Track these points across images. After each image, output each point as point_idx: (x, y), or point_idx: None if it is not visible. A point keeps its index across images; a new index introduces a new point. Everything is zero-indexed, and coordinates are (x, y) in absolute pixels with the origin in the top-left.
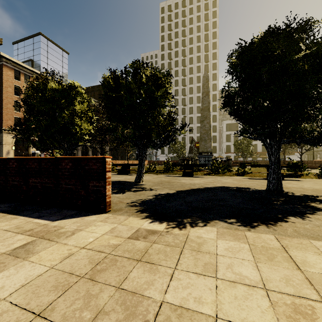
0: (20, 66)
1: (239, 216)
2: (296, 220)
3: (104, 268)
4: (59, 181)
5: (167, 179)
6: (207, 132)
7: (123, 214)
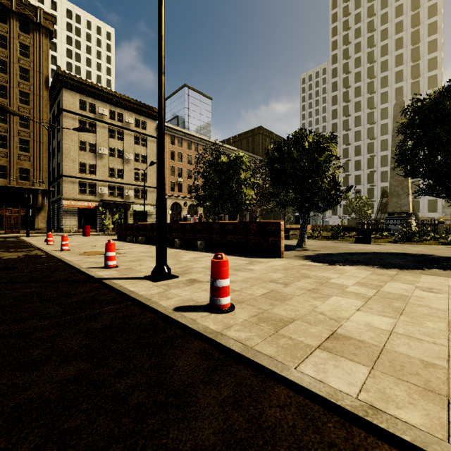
0: (175, 130)
1: (384, 265)
2: (435, 270)
3: (290, 269)
4: (248, 237)
5: (334, 244)
6: (401, 183)
7: (292, 259)
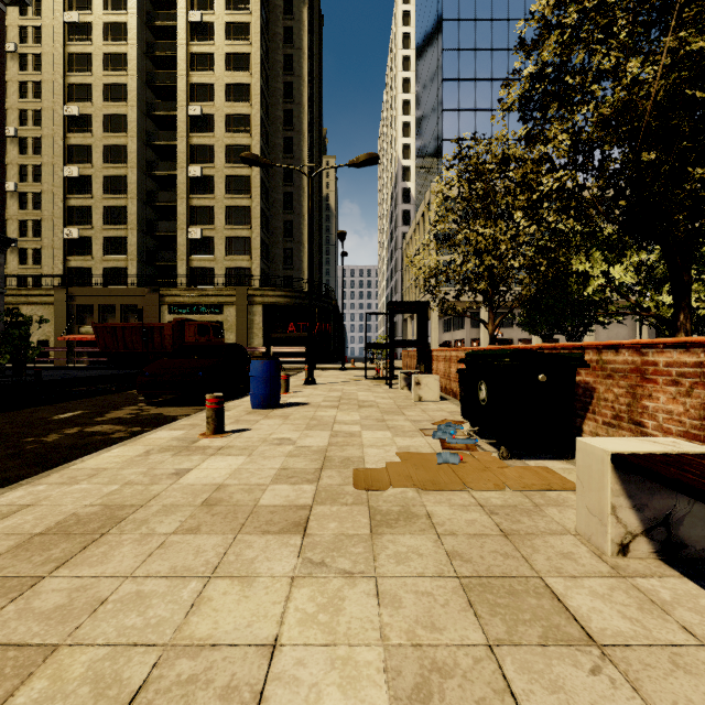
0: None
1: None
2: None
3: None
4: None
5: None
6: None
7: None
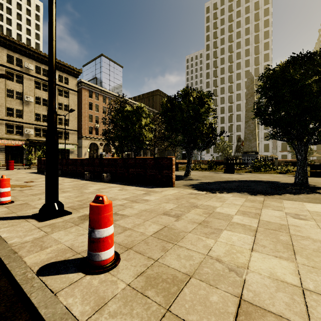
0: (93, 87)
1: (251, 192)
2: (288, 195)
3: (180, 198)
4: (146, 170)
5: (210, 174)
6: (251, 132)
7: (181, 188)
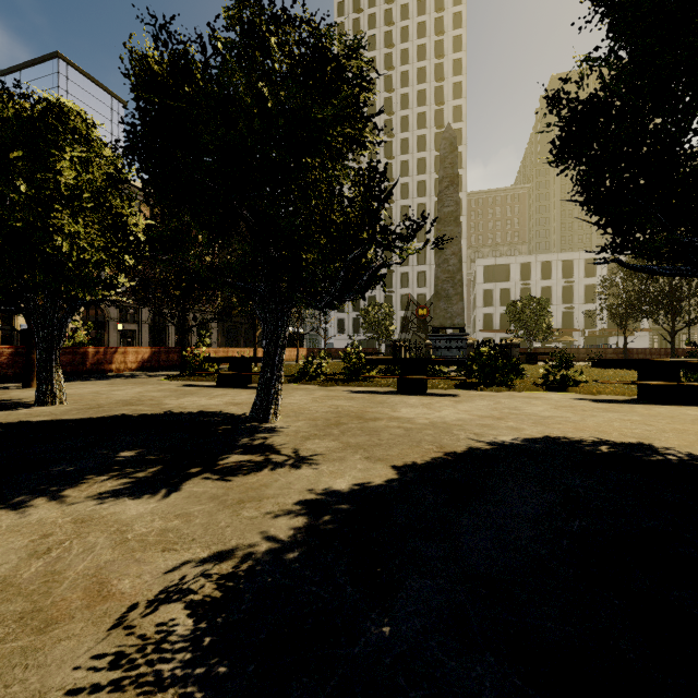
0: None
1: None
2: None
3: None
4: None
5: (356, 404)
6: (452, 276)
7: None
